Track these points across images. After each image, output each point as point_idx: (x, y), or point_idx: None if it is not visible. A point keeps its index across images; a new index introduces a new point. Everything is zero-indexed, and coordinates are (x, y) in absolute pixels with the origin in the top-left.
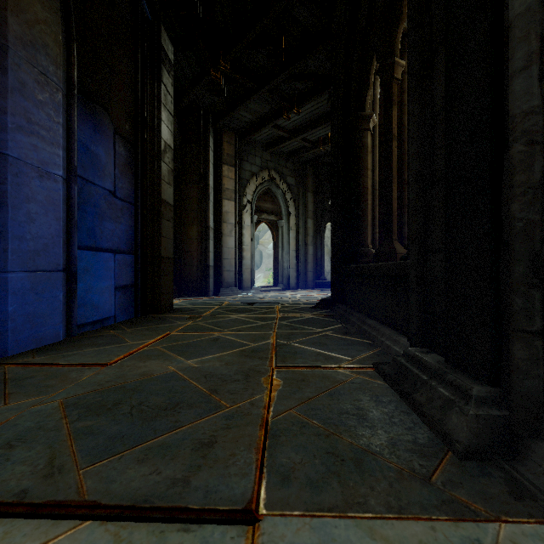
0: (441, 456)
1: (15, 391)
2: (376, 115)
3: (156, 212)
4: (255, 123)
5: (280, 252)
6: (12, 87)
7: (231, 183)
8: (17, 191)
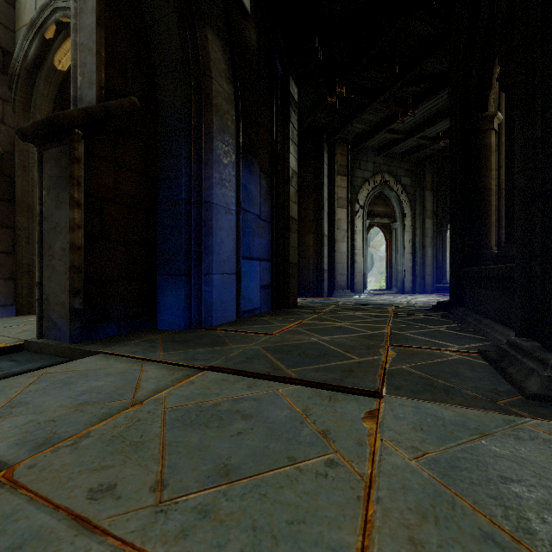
0: (512, 396)
1: (231, 341)
2: (502, 111)
3: (286, 227)
4: (367, 131)
5: (393, 255)
6: (215, 160)
7: (344, 191)
8: (216, 224)
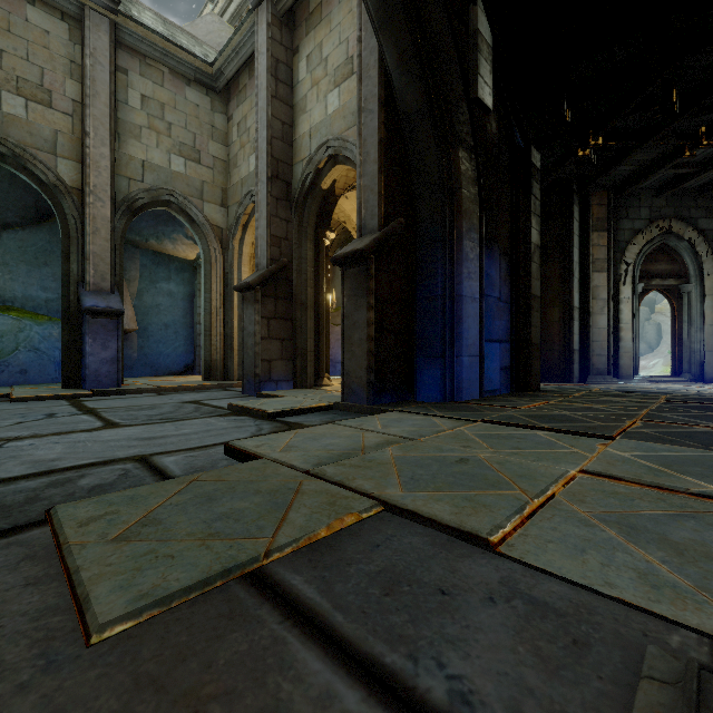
0: None
1: (486, 410)
2: None
3: (527, 306)
4: (638, 172)
5: (684, 329)
6: (464, 258)
7: (602, 251)
8: (465, 313)
